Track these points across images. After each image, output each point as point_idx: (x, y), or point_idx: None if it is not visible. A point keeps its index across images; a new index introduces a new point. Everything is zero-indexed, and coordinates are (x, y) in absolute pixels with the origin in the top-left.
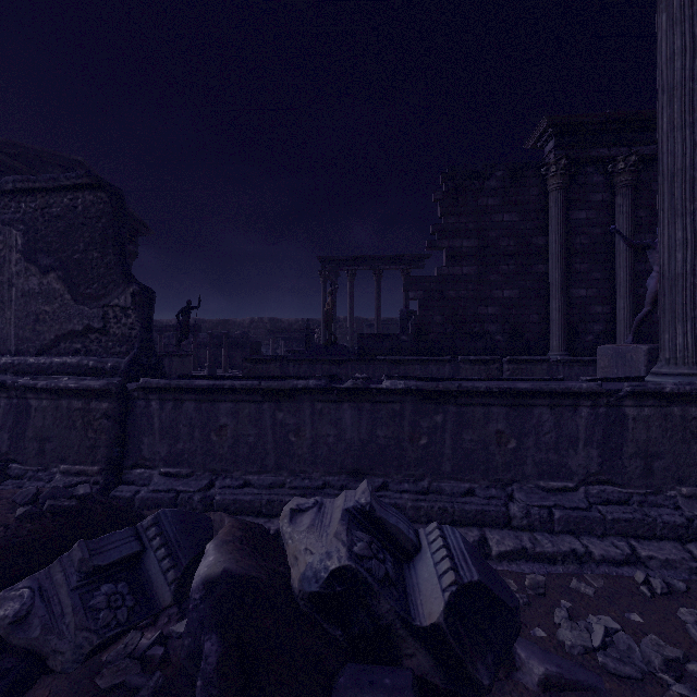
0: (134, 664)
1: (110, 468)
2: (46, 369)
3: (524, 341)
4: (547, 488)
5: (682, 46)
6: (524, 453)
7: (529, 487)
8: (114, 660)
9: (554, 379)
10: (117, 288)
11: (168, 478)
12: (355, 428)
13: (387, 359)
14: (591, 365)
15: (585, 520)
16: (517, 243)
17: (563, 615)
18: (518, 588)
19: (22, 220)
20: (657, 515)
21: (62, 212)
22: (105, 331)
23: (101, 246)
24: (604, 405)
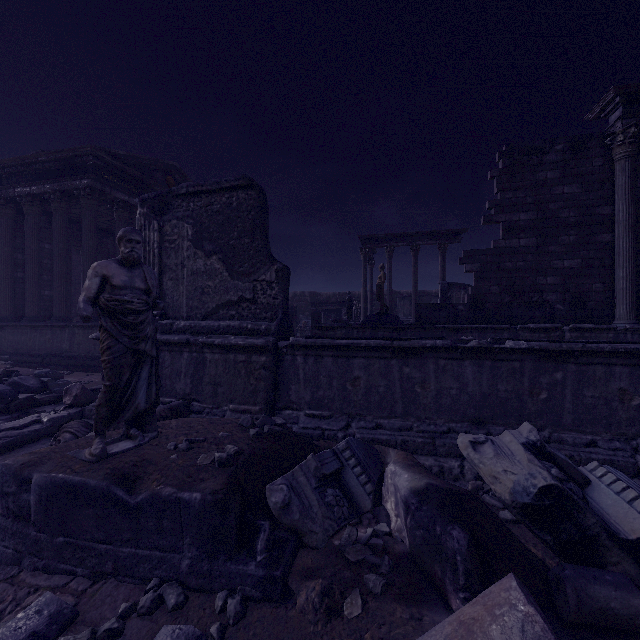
0: (365, 548)
1: (268, 408)
2: (215, 330)
3: (586, 310)
4: None
5: None
6: None
7: None
8: (346, 544)
9: None
10: (263, 266)
11: (312, 419)
12: (476, 382)
13: (445, 327)
14: None
15: None
16: (579, 214)
17: None
18: None
19: (191, 216)
20: None
21: (221, 208)
22: (254, 301)
23: (251, 233)
24: None
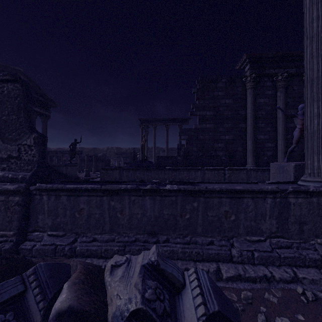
0: None
1: (19, 233)
2: None
3: (235, 159)
4: (250, 240)
5: (317, 15)
6: (239, 222)
7: (241, 239)
8: None
9: (253, 182)
10: (25, 135)
11: (52, 237)
12: (152, 210)
13: (170, 168)
14: (266, 171)
15: (270, 257)
16: (232, 113)
17: (263, 318)
18: (237, 299)
19: None
20: (306, 254)
21: None
22: (19, 158)
23: (17, 112)
24: (279, 197)
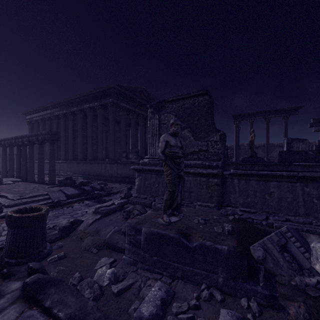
0: (316, 290)
1: (219, 205)
2: (188, 165)
3: None
4: None
5: None
6: None
7: None
8: (301, 285)
9: None
10: (212, 133)
11: (244, 212)
12: None
13: (300, 164)
14: None
15: None
16: None
17: None
18: None
19: (174, 111)
20: None
21: (189, 106)
22: (207, 151)
23: (205, 117)
24: None
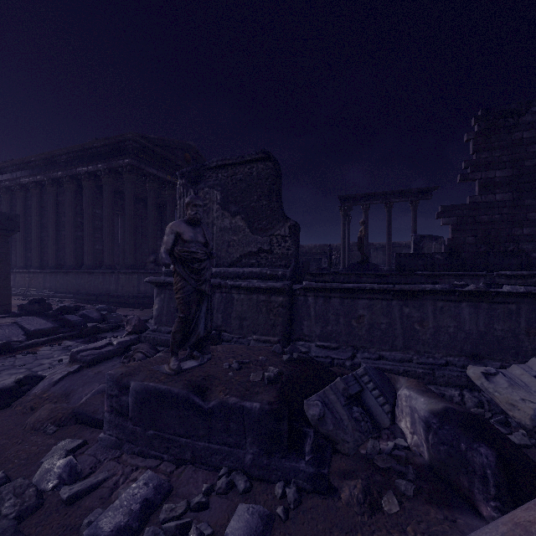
0: (390, 458)
1: (285, 339)
2: (240, 275)
3: None
4: None
5: None
6: None
7: None
8: (372, 453)
9: None
10: (278, 223)
11: (321, 349)
12: (473, 322)
13: (424, 274)
14: None
15: None
16: None
17: None
18: None
19: (219, 184)
20: None
21: (243, 177)
22: (271, 251)
23: (268, 197)
24: None
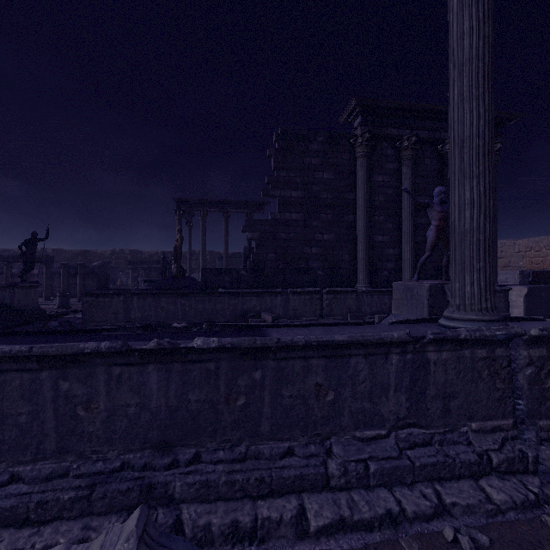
0: None
1: None
2: None
3: (339, 275)
4: (362, 438)
5: (470, 27)
6: (341, 404)
7: (346, 438)
8: None
9: (367, 322)
10: None
11: None
12: (162, 394)
13: (227, 292)
14: (386, 294)
15: (397, 470)
16: (334, 196)
17: None
18: None
19: None
20: (455, 455)
21: None
22: None
23: None
24: (411, 352)
